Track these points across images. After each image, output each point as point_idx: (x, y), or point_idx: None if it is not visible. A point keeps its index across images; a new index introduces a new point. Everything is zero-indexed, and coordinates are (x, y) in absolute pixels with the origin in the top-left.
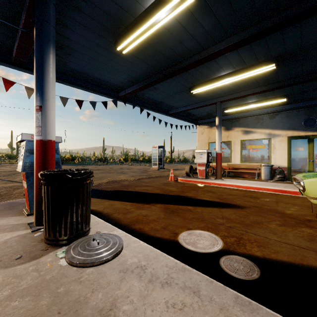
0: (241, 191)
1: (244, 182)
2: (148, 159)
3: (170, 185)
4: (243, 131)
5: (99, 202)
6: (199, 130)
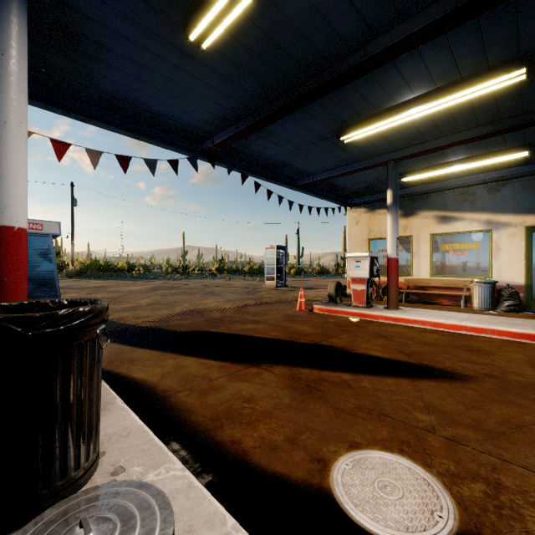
0: (444, 335)
1: (446, 316)
2: (258, 269)
3: (299, 321)
4: (435, 216)
5: (156, 361)
6: (352, 216)
